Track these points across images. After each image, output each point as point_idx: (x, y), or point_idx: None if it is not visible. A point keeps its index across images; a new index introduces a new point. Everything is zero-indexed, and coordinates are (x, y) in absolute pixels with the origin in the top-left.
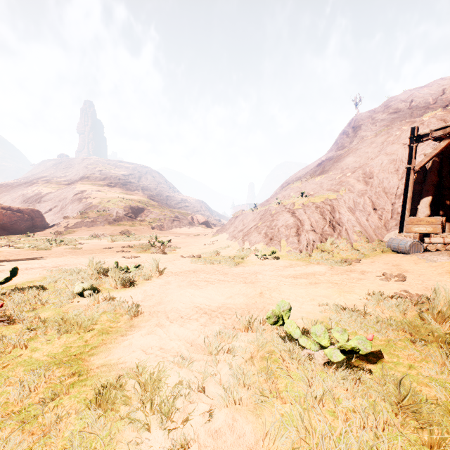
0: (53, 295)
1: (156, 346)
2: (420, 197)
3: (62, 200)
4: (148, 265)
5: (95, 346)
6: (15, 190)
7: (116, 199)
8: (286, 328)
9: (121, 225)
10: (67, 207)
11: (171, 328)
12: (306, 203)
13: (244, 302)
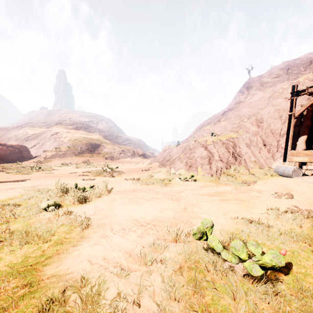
0: (24, 210)
1: (100, 256)
2: (298, 136)
3: (42, 138)
4: (99, 186)
5: (50, 257)
6: (10, 132)
7: (80, 138)
8: (209, 242)
9: (83, 156)
10: (46, 143)
11: (114, 239)
12: (215, 140)
13: (172, 216)
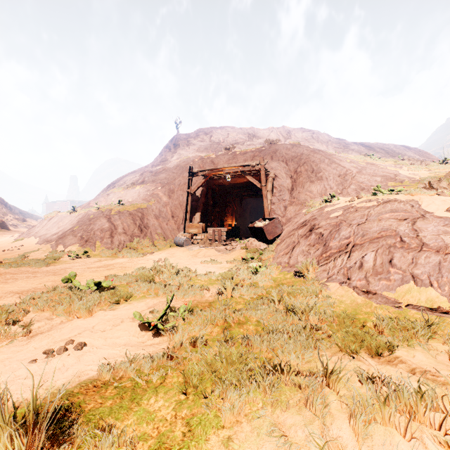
0: None
1: None
2: (196, 210)
3: None
4: None
5: None
6: None
7: None
8: (73, 283)
9: None
10: None
11: None
12: (122, 210)
13: (51, 284)
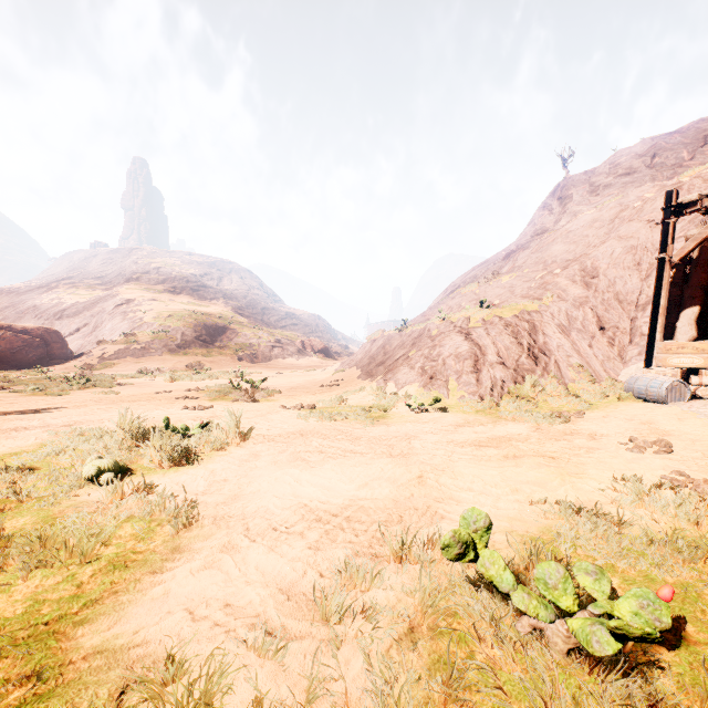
0: (44, 481)
1: (217, 600)
2: (679, 309)
3: (96, 314)
4: (221, 424)
5: (94, 600)
6: (22, 298)
7: (182, 313)
8: (482, 567)
9: (189, 354)
10: (103, 325)
11: (251, 555)
12: (488, 318)
13: (390, 496)
